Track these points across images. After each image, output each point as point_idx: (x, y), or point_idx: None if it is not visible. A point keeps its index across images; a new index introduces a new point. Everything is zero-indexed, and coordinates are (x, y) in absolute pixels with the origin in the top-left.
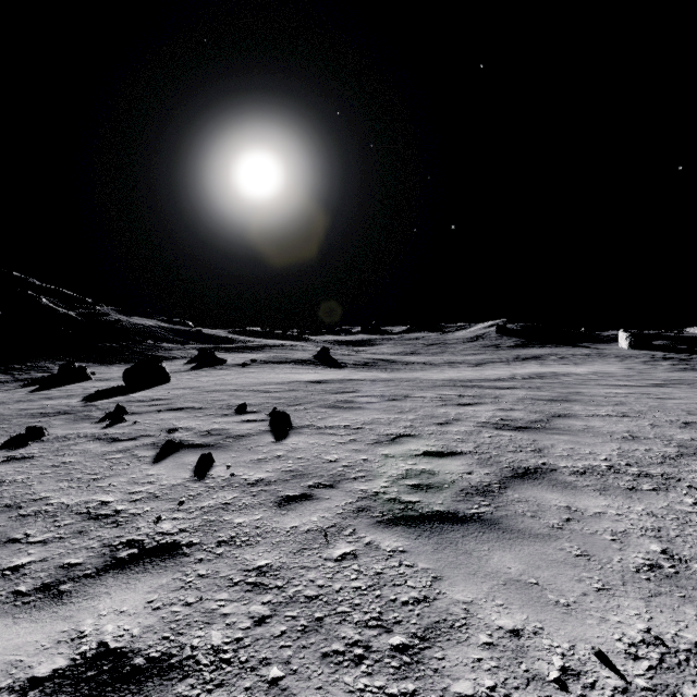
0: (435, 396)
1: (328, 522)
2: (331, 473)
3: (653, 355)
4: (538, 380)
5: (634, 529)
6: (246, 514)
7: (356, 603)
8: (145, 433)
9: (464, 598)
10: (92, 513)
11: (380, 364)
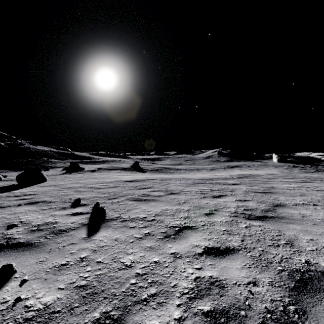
0: (197, 191)
1: None
2: (123, 289)
3: (289, 165)
4: (246, 179)
5: None
6: None
7: None
8: None
9: None
10: None
11: (164, 170)
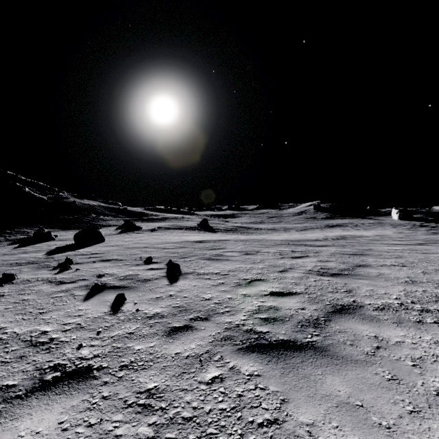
0: (276, 252)
1: (202, 349)
2: (206, 308)
3: (414, 224)
4: (342, 240)
5: (427, 356)
6: (144, 342)
7: (222, 425)
8: (82, 278)
9: (306, 420)
10: (33, 341)
11: (240, 229)
